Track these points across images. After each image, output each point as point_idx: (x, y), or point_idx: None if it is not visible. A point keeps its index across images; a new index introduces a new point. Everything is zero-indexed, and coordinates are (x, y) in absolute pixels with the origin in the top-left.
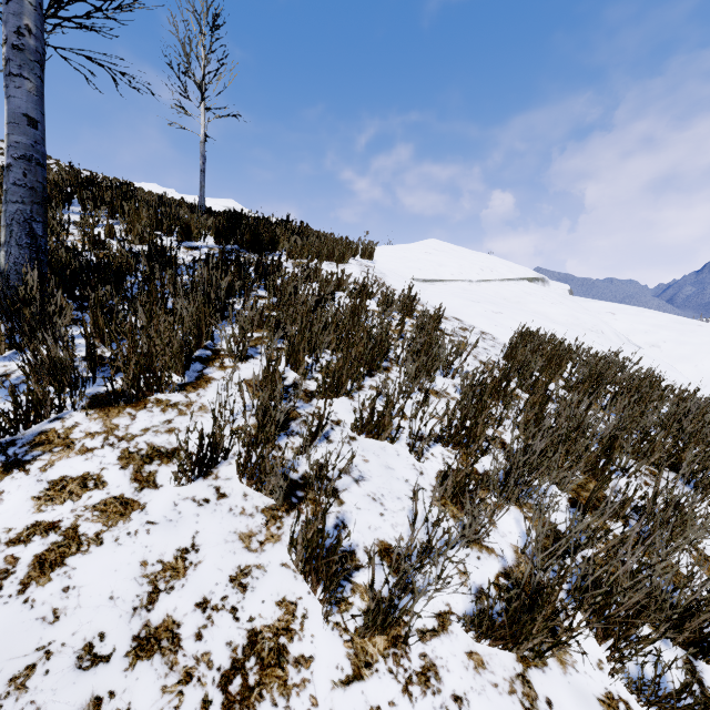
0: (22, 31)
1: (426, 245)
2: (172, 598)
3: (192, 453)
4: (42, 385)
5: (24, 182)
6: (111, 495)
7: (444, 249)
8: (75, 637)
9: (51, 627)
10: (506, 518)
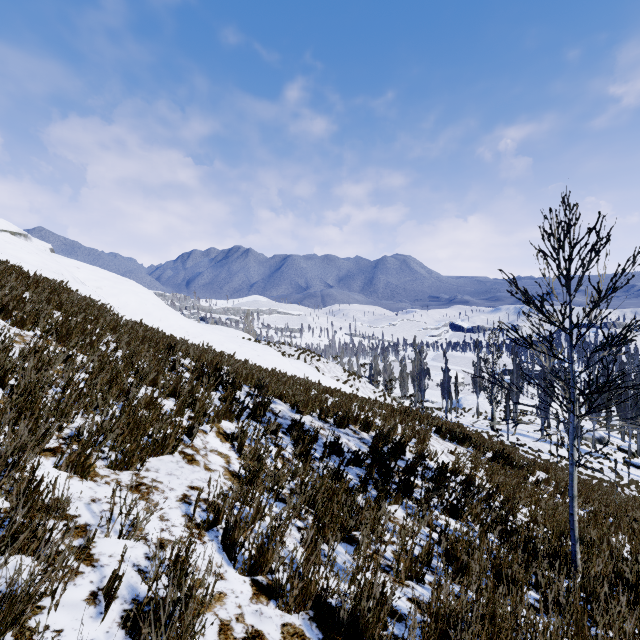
0: None
1: None
2: None
3: None
4: None
5: None
6: None
7: None
8: None
9: None
10: None
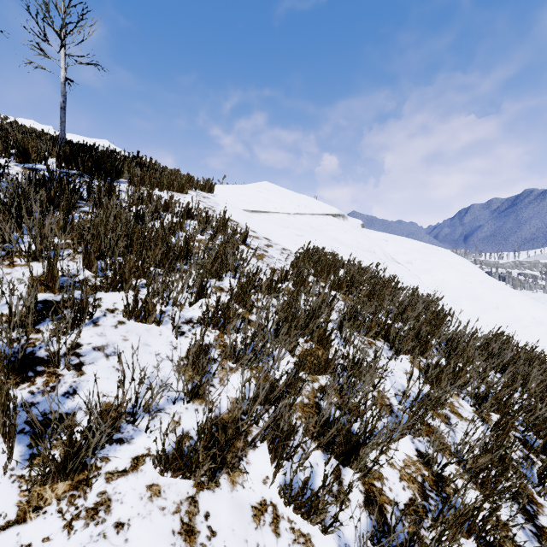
0: None
1: (260, 186)
2: None
3: None
4: None
5: None
6: None
7: (273, 189)
8: None
9: None
10: (236, 378)
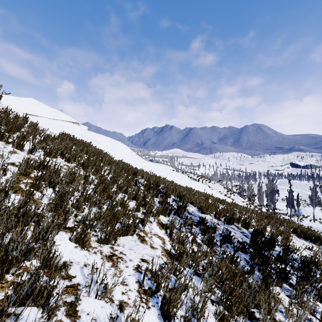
0: None
1: (29, 100)
2: None
3: None
4: None
5: None
6: None
7: (38, 104)
8: None
9: None
10: None
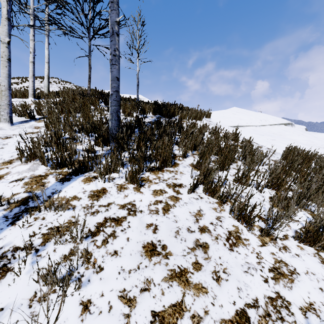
0: (115, 50)
1: (232, 110)
2: (202, 221)
3: (186, 185)
4: (141, 163)
5: (116, 99)
6: (170, 195)
7: (241, 111)
8: (184, 226)
9: (176, 223)
10: (299, 212)
